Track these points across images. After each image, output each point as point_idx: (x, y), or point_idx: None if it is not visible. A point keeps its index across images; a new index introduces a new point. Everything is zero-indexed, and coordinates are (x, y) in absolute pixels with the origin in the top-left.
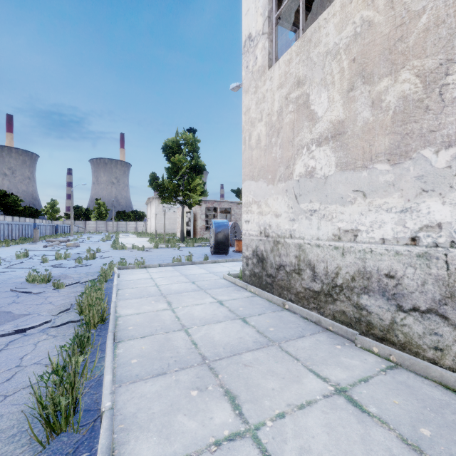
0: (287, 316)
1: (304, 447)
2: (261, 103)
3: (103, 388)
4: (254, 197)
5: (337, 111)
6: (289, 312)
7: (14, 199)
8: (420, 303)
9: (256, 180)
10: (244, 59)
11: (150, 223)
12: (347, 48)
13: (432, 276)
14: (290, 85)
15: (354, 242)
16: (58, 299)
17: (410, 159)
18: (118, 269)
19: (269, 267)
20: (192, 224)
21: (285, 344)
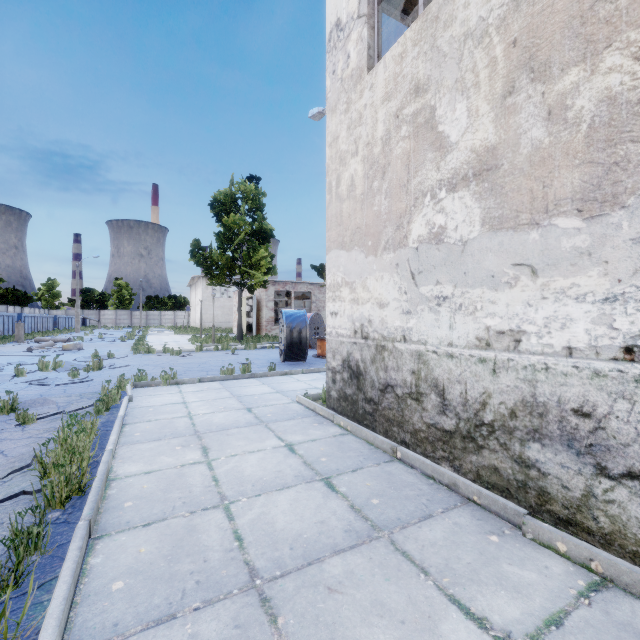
0: (400, 473)
1: None
2: (355, 127)
3: None
4: (345, 275)
5: (484, 131)
6: (403, 465)
7: None
8: None
9: (349, 249)
10: (330, 60)
11: (195, 313)
12: (502, 24)
13: None
14: (403, 94)
15: (515, 352)
16: (18, 445)
17: (621, 208)
18: (134, 387)
19: (369, 387)
20: (254, 315)
21: (400, 535)
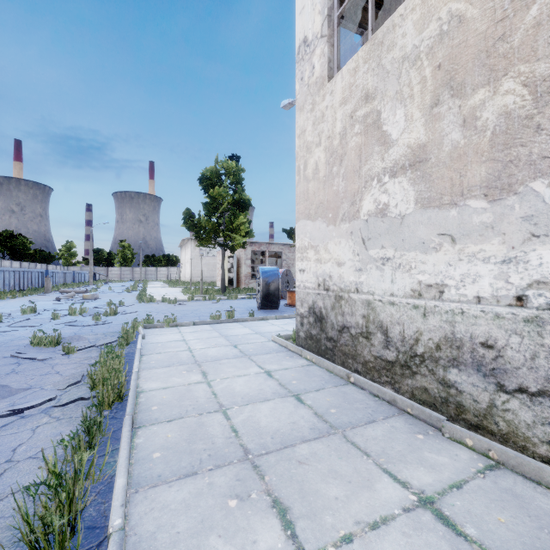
0: (353, 393)
1: None
2: (319, 123)
3: (113, 497)
4: (311, 240)
5: (417, 132)
6: (355, 387)
7: (23, 241)
8: (528, 383)
9: (313, 219)
10: (298, 69)
11: (185, 269)
12: (430, 52)
13: (545, 347)
14: (356, 100)
15: (439, 300)
16: (68, 368)
17: (514, 195)
18: (144, 328)
19: (330, 328)
20: (234, 271)
21: (351, 432)
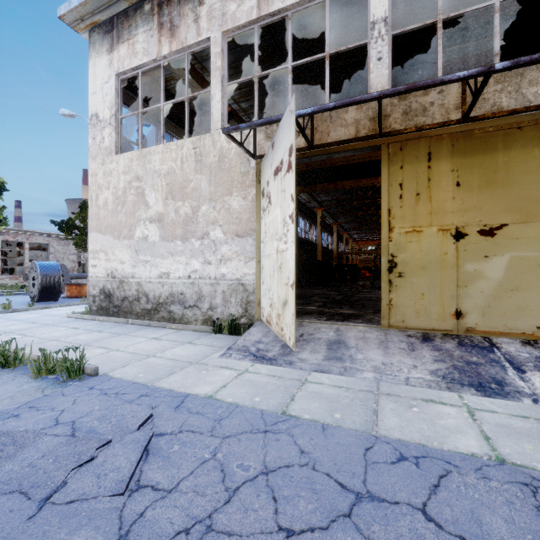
0: (130, 326)
1: (136, 348)
2: (108, 176)
3: (29, 353)
4: (102, 246)
5: (160, 207)
6: (132, 325)
7: None
8: (191, 303)
9: (104, 234)
10: (91, 130)
11: None
12: (165, 176)
13: (195, 291)
14: (132, 176)
15: (168, 279)
16: None
17: (188, 242)
18: None
19: (116, 300)
20: None
21: (129, 334)
